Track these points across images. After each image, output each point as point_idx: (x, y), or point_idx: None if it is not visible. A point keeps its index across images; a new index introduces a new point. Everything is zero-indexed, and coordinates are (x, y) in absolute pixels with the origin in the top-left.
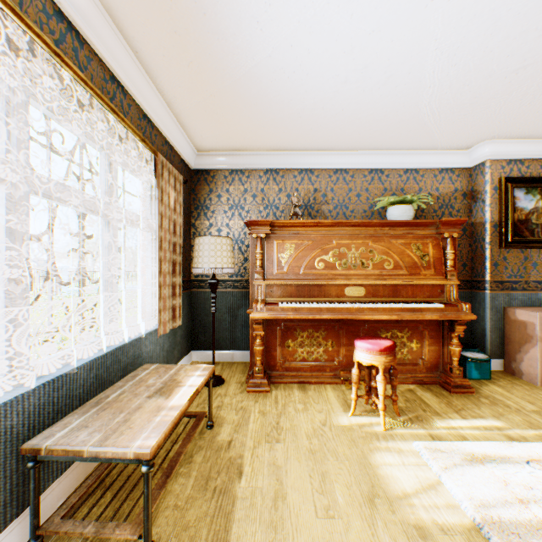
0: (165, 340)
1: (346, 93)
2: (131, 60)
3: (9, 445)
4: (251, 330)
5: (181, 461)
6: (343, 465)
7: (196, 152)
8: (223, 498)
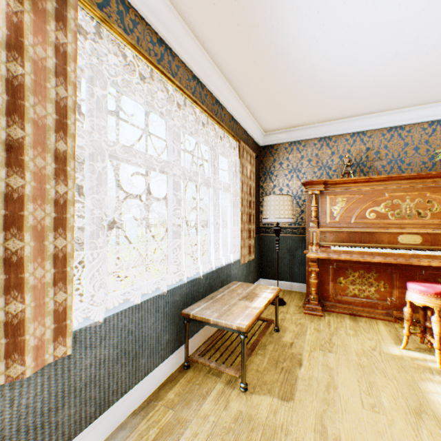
0: (243, 268)
1: (397, 63)
2: (226, 87)
3: (176, 310)
4: (307, 267)
5: (258, 347)
6: (390, 382)
7: (263, 133)
8: (288, 375)
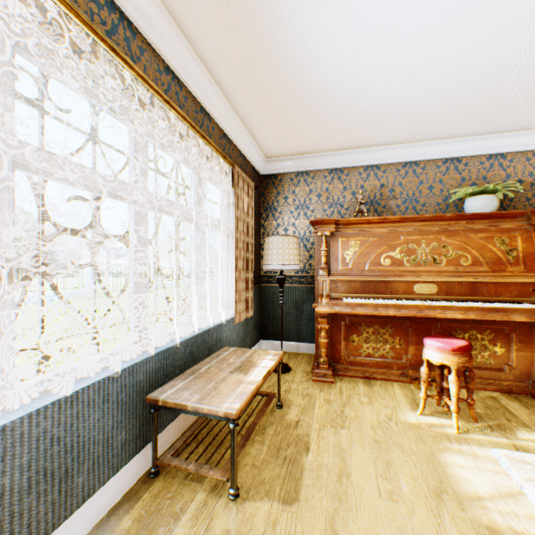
0: (239, 328)
1: (414, 87)
2: (215, 91)
3: (138, 395)
4: (316, 323)
5: (256, 431)
6: (408, 458)
7: (265, 159)
8: (292, 466)
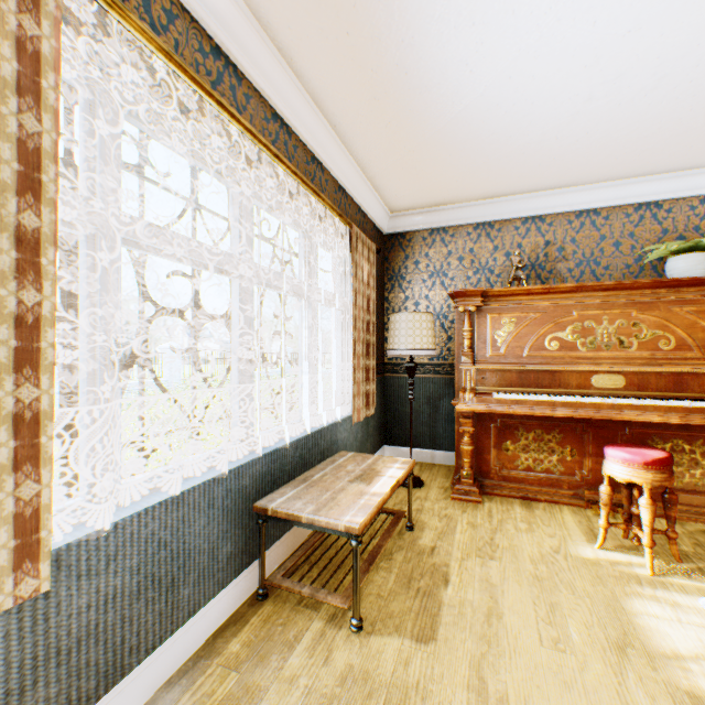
0: (358, 430)
1: (591, 112)
2: (329, 135)
3: (244, 502)
4: (457, 425)
5: (380, 556)
6: (581, 601)
7: (390, 213)
8: (427, 599)
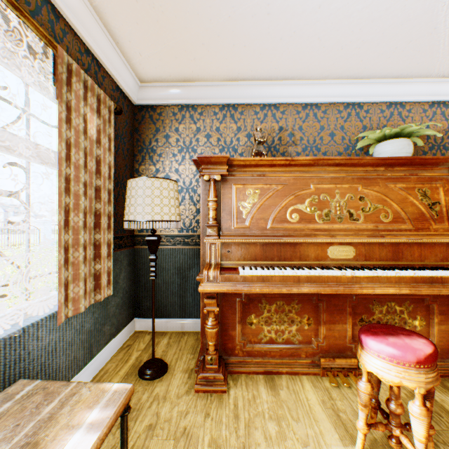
0: (85, 318)
1: None
2: None
3: None
4: (203, 302)
5: None
6: None
7: (139, 82)
8: None
